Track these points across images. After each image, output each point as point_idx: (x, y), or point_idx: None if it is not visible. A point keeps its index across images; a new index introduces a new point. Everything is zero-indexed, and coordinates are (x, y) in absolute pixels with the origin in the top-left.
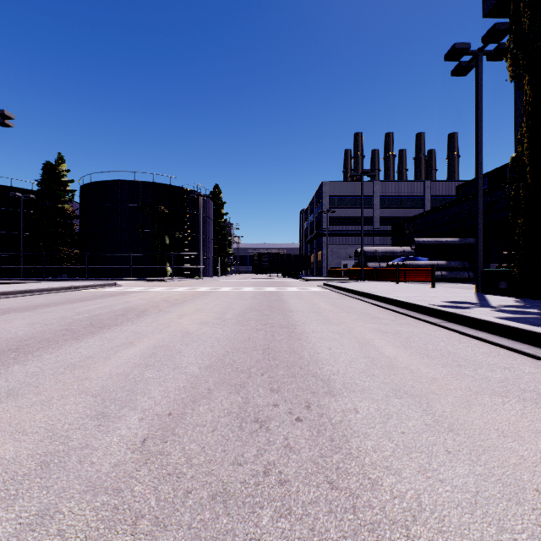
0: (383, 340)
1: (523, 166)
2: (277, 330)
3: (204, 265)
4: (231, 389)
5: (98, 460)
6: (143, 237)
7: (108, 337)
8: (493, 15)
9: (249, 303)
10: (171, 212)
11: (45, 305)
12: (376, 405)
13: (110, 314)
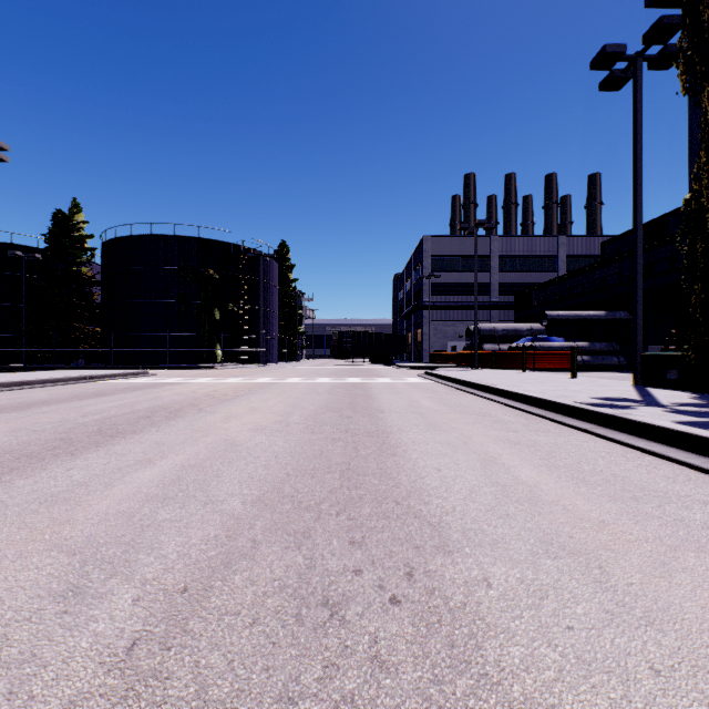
0: (515, 455)
1: (702, 212)
2: (362, 439)
3: (267, 347)
4: (288, 540)
5: (42, 690)
6: (185, 311)
7: (118, 451)
8: (658, 5)
9: (324, 400)
10: (222, 277)
11: (43, 403)
12: (519, 571)
13: (129, 416)
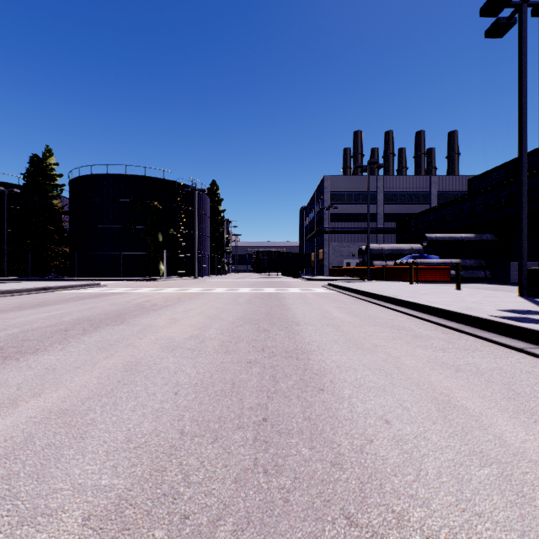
0: (469, 391)
1: None
2: (281, 363)
3: (200, 263)
4: None
5: None
6: (134, 234)
7: None
8: None
9: (243, 311)
10: (164, 208)
11: None
12: None
13: (48, 329)
